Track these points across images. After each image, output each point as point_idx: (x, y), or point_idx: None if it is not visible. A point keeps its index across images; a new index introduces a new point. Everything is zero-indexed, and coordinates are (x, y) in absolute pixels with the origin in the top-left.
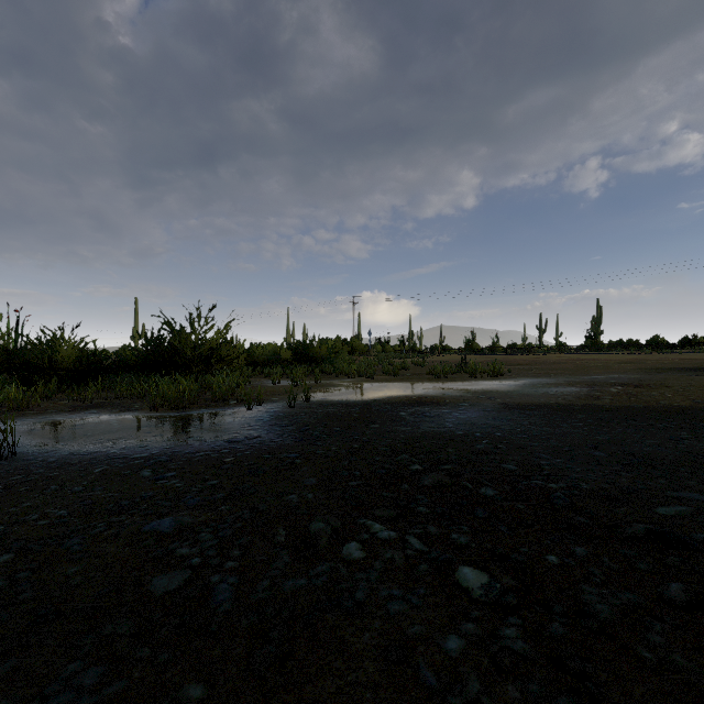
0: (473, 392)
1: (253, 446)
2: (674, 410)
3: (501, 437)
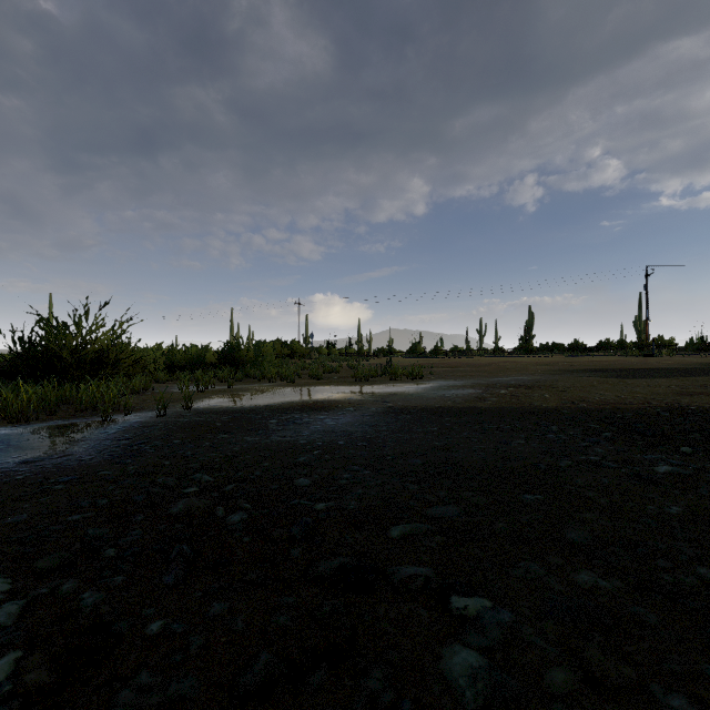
0: (377, 395)
1: (44, 467)
2: (538, 411)
3: (339, 446)
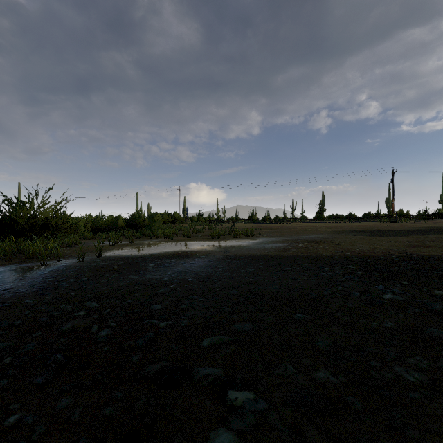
0: (223, 247)
1: None
2: (320, 258)
3: (188, 281)
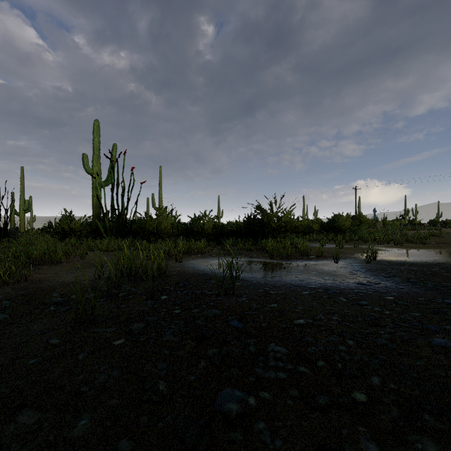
0: None
1: (388, 289)
2: None
3: None
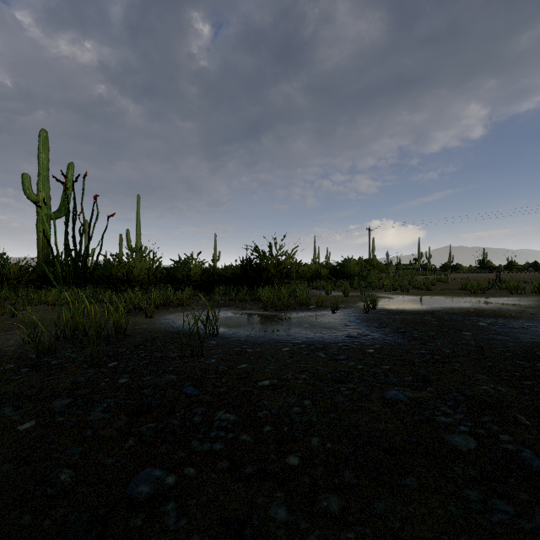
0: (531, 307)
1: (373, 341)
2: None
3: None
